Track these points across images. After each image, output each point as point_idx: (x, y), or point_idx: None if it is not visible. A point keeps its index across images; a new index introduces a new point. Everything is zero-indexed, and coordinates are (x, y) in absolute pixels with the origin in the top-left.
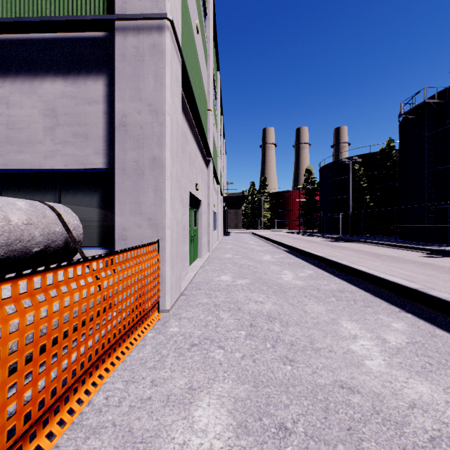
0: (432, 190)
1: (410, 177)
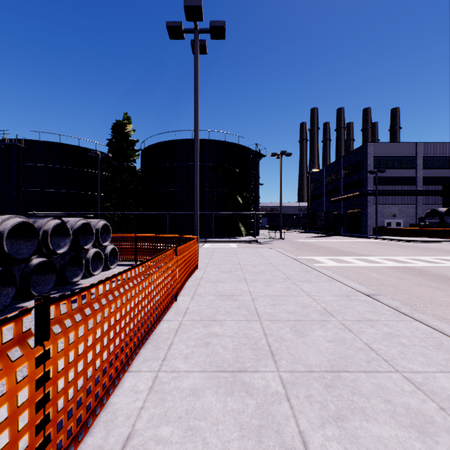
0: (19, 203)
1: (0, 190)
